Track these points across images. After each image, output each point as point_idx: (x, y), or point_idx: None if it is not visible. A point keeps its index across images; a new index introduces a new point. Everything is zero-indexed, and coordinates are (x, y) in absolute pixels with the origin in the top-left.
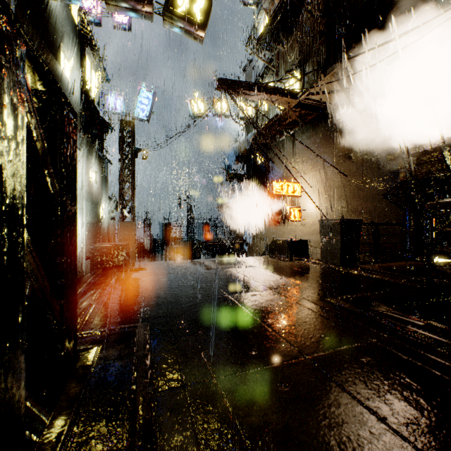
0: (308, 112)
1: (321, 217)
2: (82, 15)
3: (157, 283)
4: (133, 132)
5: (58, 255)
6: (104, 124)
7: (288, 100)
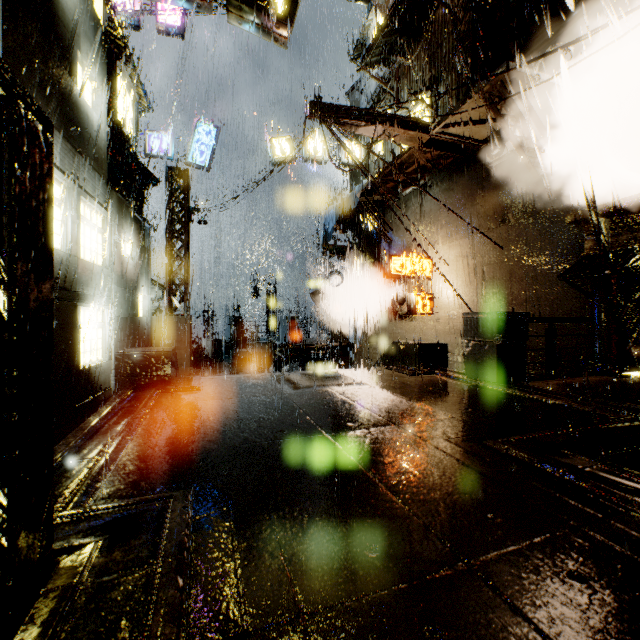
0: (443, 153)
1: (463, 308)
2: (110, 10)
3: (215, 413)
4: (187, 184)
5: (3, 385)
6: (145, 173)
7: (415, 135)
